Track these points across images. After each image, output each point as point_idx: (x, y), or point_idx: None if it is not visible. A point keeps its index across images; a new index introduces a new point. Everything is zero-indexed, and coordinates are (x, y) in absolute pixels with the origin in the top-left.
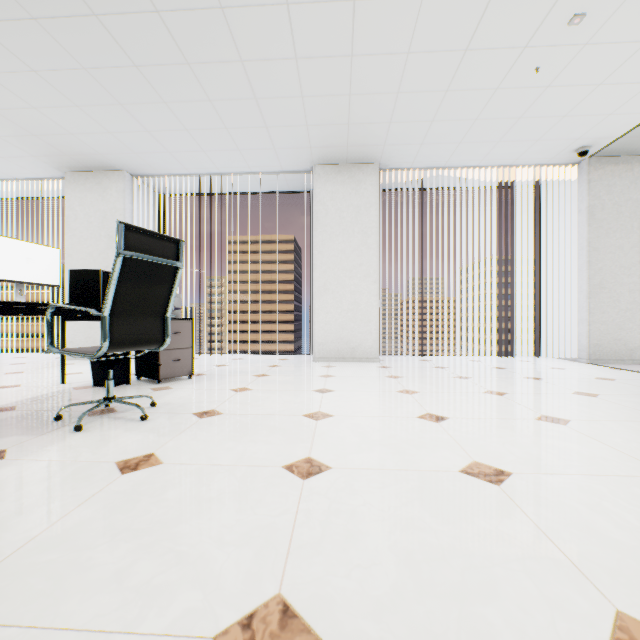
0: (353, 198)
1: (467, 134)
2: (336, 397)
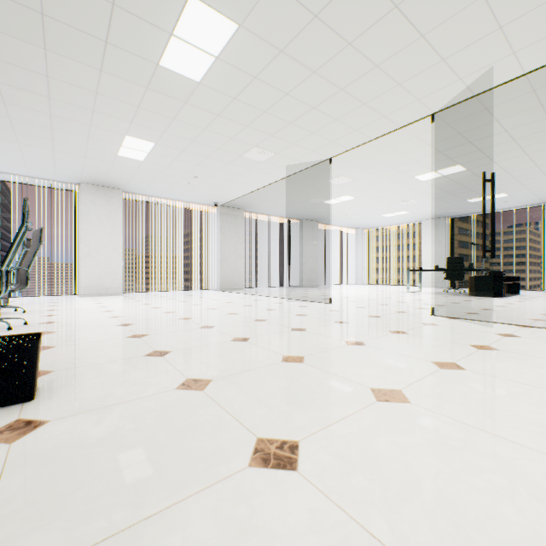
0: (107, 206)
1: (168, 190)
2: (108, 304)
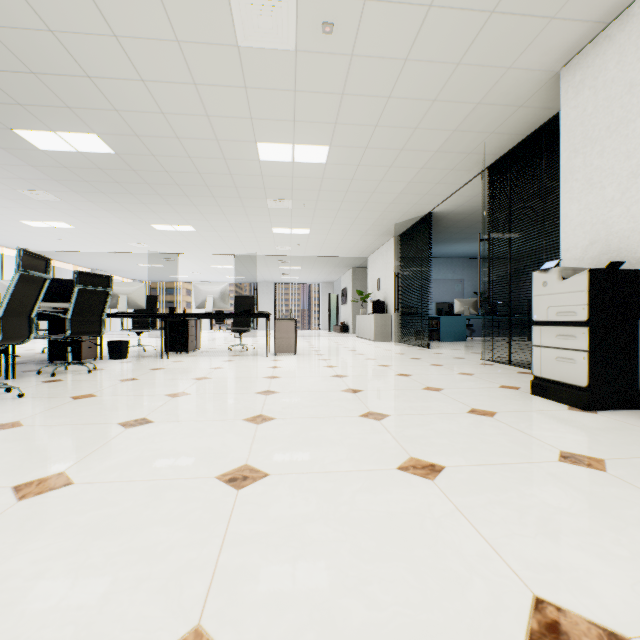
0: None
1: None
2: None
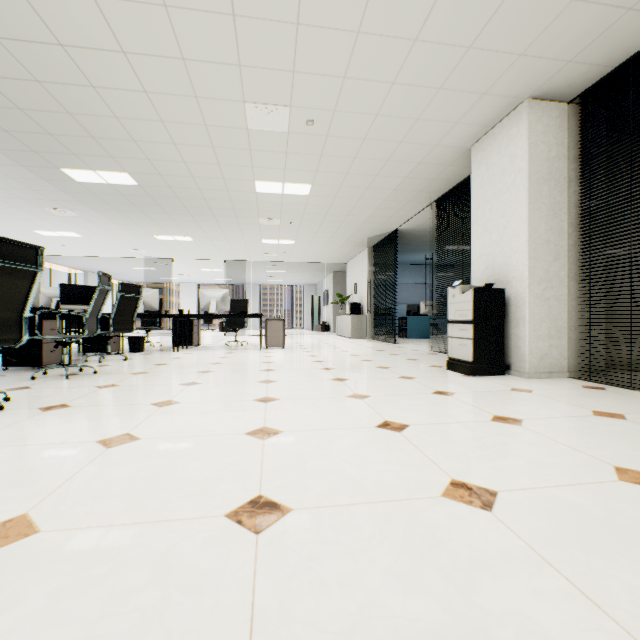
0: None
1: None
2: None
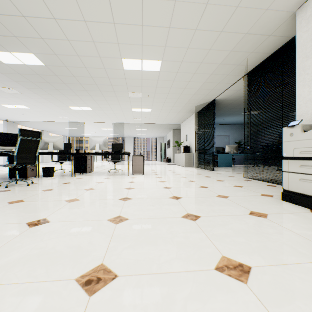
0: None
1: None
2: None
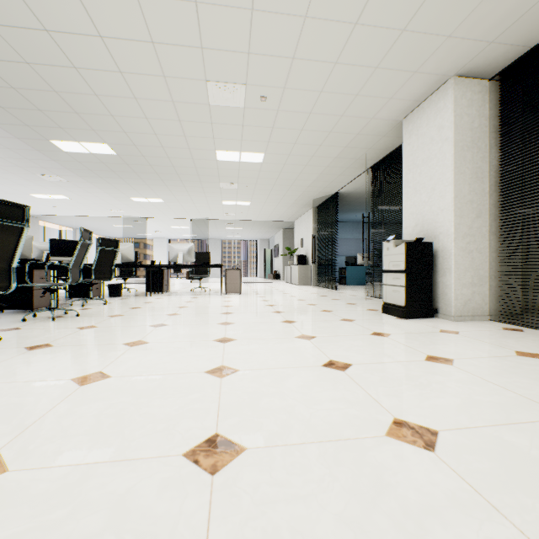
0: None
1: None
2: None
